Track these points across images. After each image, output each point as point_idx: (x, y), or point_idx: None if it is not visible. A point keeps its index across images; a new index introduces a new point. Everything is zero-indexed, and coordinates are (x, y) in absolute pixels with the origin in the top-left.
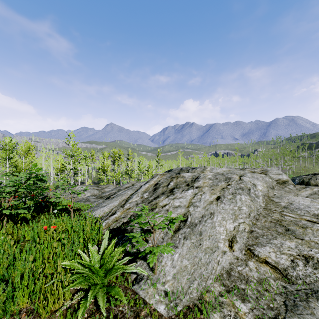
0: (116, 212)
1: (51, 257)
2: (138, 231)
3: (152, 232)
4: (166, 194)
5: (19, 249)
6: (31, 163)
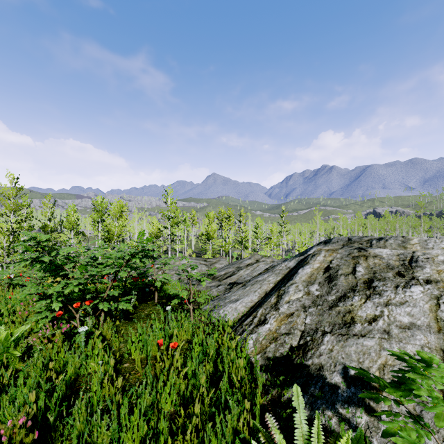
0: (267, 319)
1: (188, 435)
2: (337, 376)
3: (375, 386)
4: (362, 292)
5: (128, 396)
6: (124, 226)
